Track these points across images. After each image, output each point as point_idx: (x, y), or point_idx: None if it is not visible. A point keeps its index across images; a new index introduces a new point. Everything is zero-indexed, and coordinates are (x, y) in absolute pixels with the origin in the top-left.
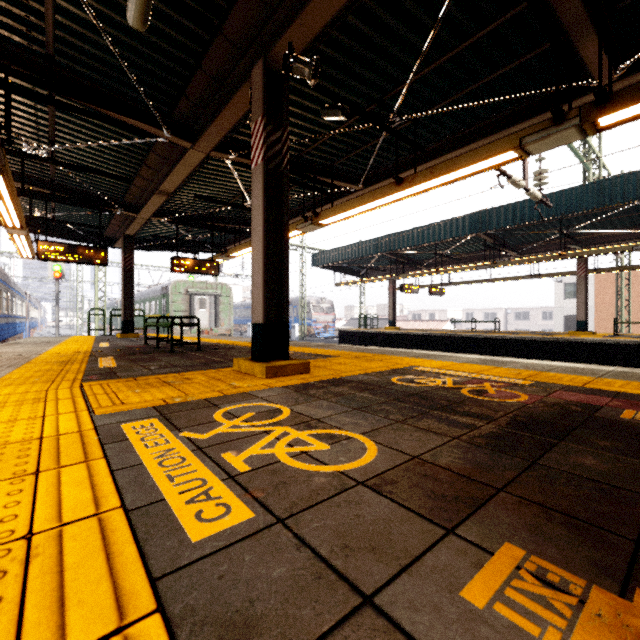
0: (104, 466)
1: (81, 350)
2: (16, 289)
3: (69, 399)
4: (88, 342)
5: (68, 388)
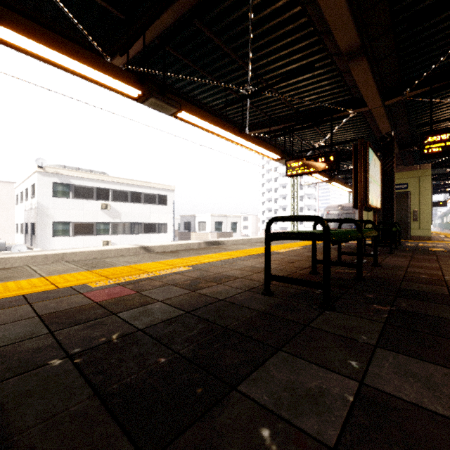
0: None
1: None
2: None
3: None
4: None
5: None
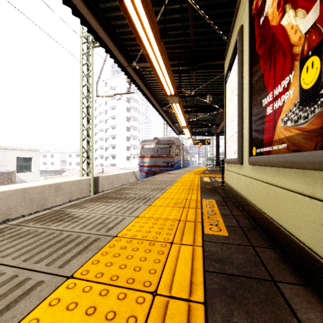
0: (199, 179)
1: (202, 170)
2: (188, 152)
3: (197, 175)
4: (205, 168)
5: (198, 174)
